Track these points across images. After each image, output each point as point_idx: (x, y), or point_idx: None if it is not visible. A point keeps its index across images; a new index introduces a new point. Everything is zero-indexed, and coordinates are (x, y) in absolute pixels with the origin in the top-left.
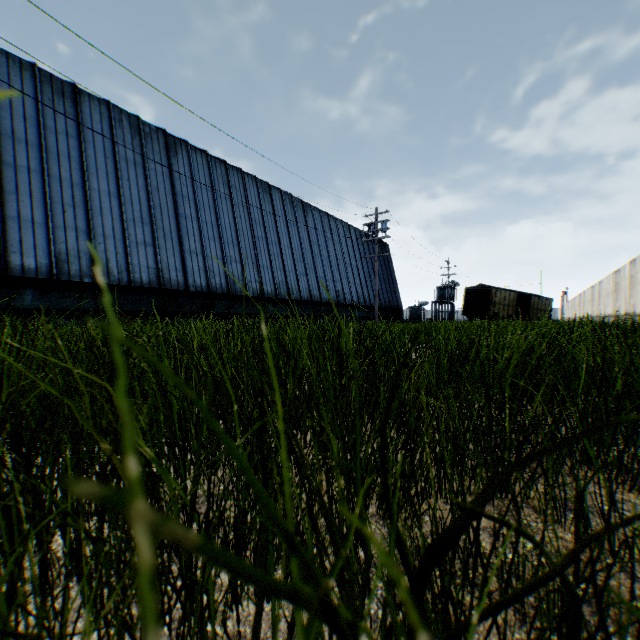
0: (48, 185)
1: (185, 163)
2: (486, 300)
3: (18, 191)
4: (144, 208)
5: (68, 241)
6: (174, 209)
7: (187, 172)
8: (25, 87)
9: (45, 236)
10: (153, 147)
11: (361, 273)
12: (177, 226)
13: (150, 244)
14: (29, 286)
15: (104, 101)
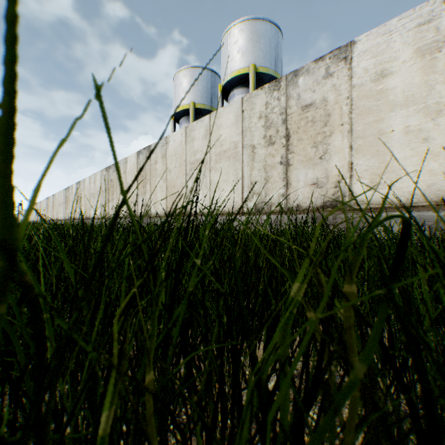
0: None
1: None
2: None
3: None
4: None
5: None
6: None
7: None
8: None
9: None
10: None
11: None
12: None
13: None
14: None
15: None
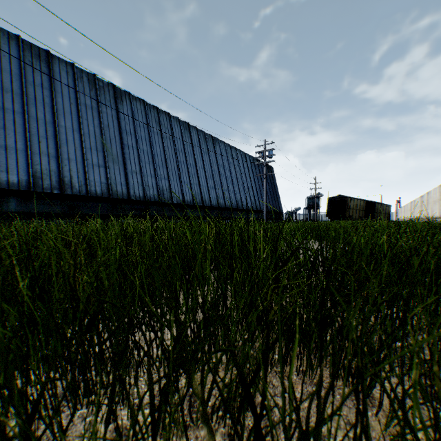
0: (27, 123)
1: (128, 108)
2: (343, 206)
3: (5, 127)
4: (98, 140)
5: (42, 163)
6: (120, 141)
7: (130, 115)
8: (11, 52)
9: (25, 159)
10: (105, 96)
11: (254, 187)
12: (122, 153)
13: (102, 166)
14: (13, 196)
15: (69, 63)
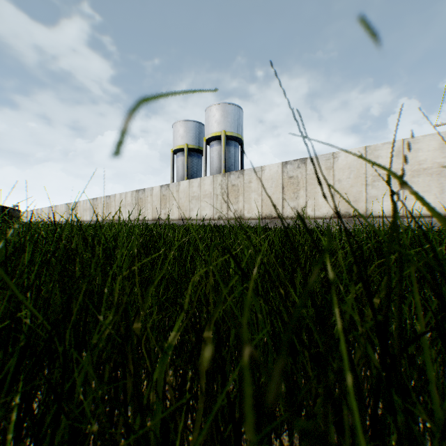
0: None
1: None
2: None
3: None
4: None
5: None
6: None
7: None
8: None
9: None
10: None
11: None
12: None
13: None
14: None
15: None
